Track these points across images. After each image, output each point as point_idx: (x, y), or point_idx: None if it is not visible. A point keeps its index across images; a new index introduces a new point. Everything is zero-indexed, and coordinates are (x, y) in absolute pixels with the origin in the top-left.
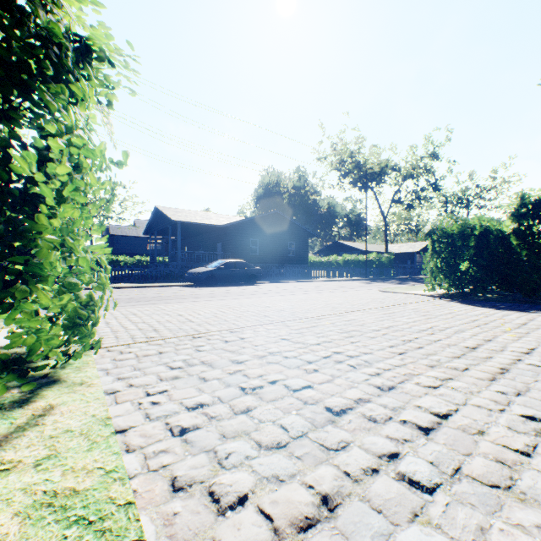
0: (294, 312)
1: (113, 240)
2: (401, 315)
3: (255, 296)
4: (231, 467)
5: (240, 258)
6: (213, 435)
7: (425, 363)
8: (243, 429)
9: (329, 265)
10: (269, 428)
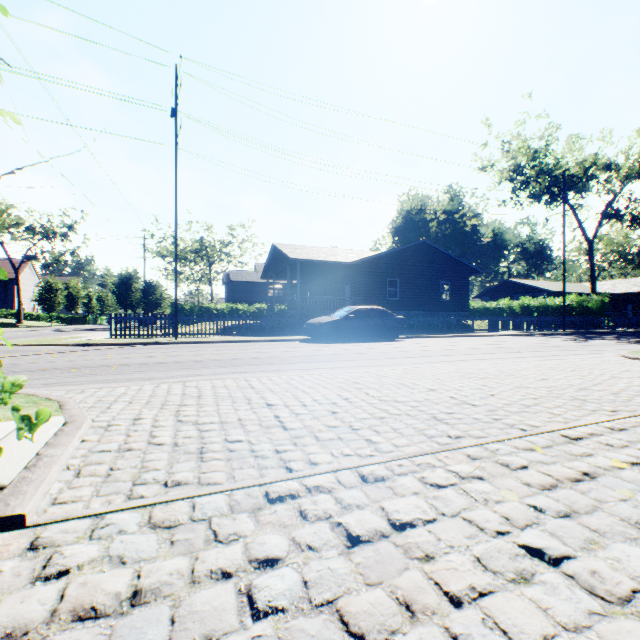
0: (494, 409)
1: (233, 287)
2: None
3: (401, 361)
4: None
5: (374, 304)
6: None
7: None
8: None
9: (497, 313)
10: None
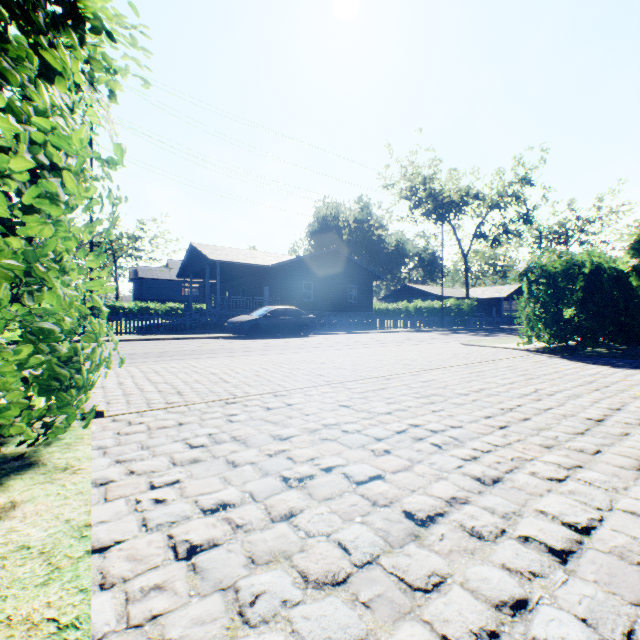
0: (356, 370)
1: (143, 284)
2: (494, 375)
3: (308, 350)
4: (257, 624)
5: (291, 304)
6: (236, 559)
7: (538, 441)
8: (282, 549)
9: (397, 314)
10: (320, 548)
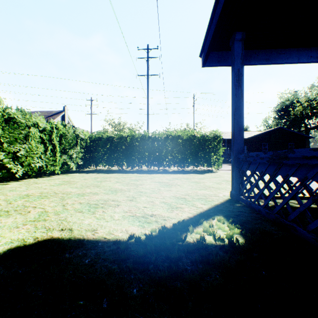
0: None
1: None
2: None
3: None
4: None
5: None
6: None
7: None
8: None
9: None
10: None
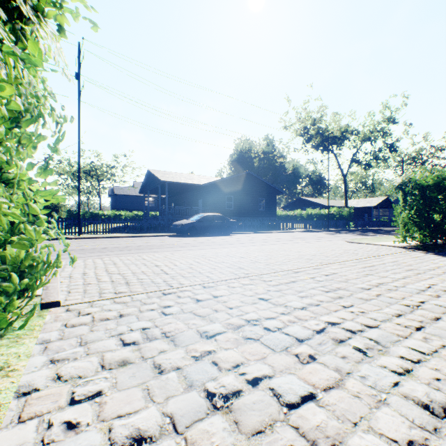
0: (269, 263)
1: (117, 198)
2: (384, 269)
3: (230, 246)
4: None
5: (217, 212)
6: None
7: None
8: None
9: (294, 218)
10: None
